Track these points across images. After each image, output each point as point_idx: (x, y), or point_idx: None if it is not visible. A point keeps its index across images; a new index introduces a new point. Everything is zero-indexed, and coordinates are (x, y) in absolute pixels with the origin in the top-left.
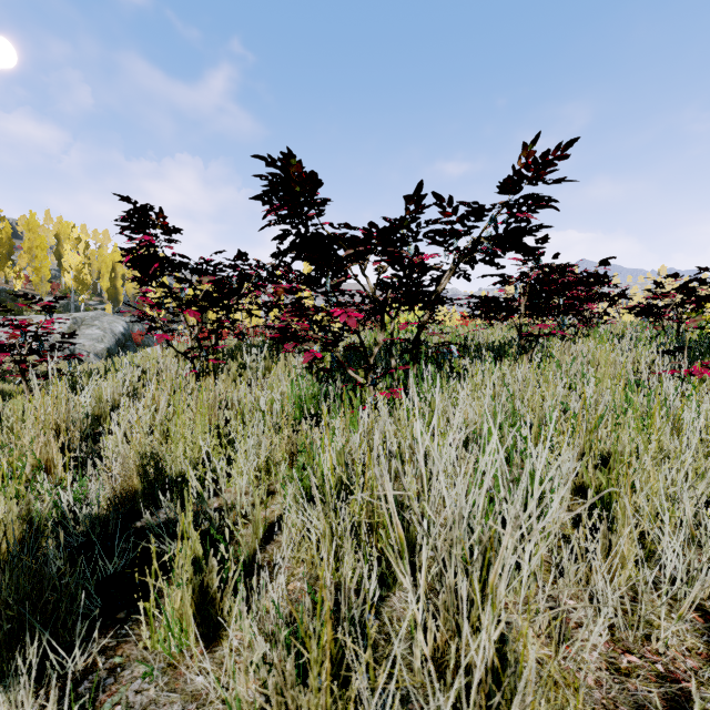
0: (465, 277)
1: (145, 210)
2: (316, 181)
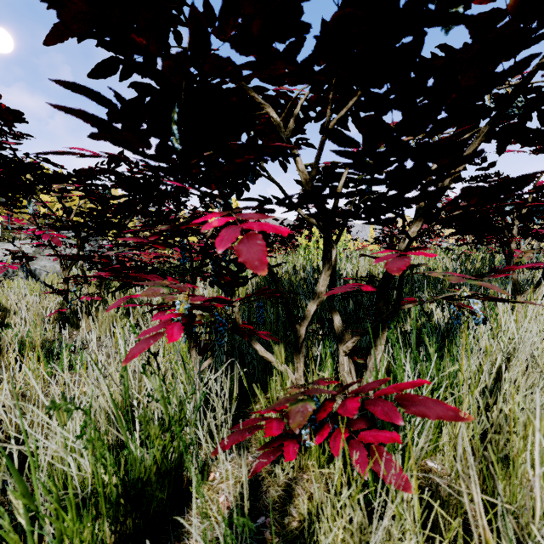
0: None
1: None
2: None
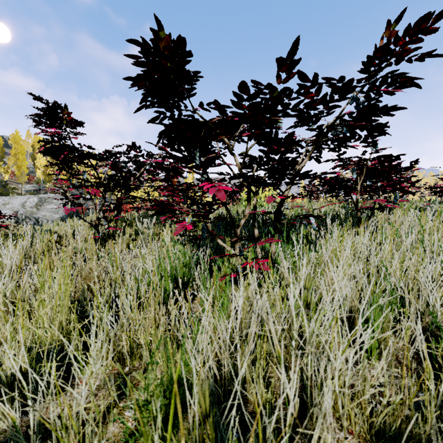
0: (316, 160)
1: (55, 108)
2: (185, 52)
